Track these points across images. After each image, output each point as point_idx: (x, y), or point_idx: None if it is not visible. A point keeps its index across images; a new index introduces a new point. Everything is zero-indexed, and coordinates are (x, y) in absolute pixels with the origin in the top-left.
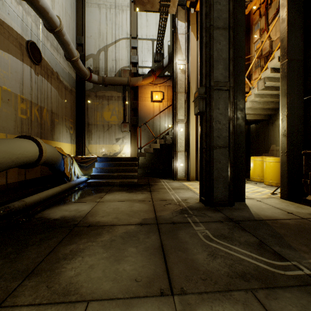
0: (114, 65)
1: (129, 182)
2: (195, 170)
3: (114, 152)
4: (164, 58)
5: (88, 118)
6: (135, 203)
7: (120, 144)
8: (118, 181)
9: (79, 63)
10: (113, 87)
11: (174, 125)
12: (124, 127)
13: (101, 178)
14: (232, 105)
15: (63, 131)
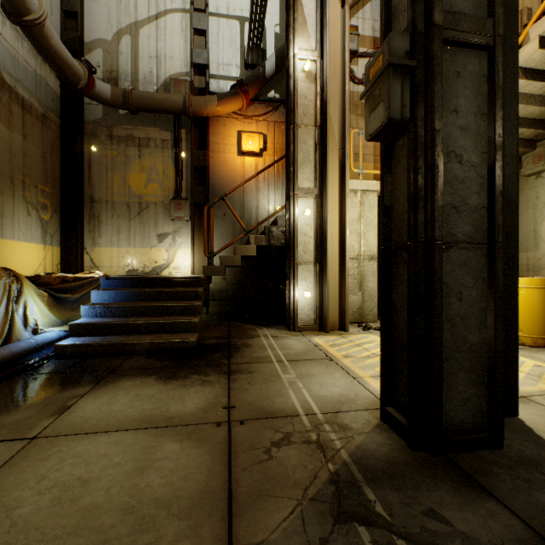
0: (154, 68)
1: (175, 344)
2: (337, 307)
3: (154, 266)
4: (268, 58)
5: (92, 186)
6: (166, 444)
7: (169, 247)
8: (144, 340)
9: (49, 37)
10: (153, 118)
11: (291, 201)
12: (177, 208)
13: (102, 333)
14: (501, 100)
15: (15, 213)
